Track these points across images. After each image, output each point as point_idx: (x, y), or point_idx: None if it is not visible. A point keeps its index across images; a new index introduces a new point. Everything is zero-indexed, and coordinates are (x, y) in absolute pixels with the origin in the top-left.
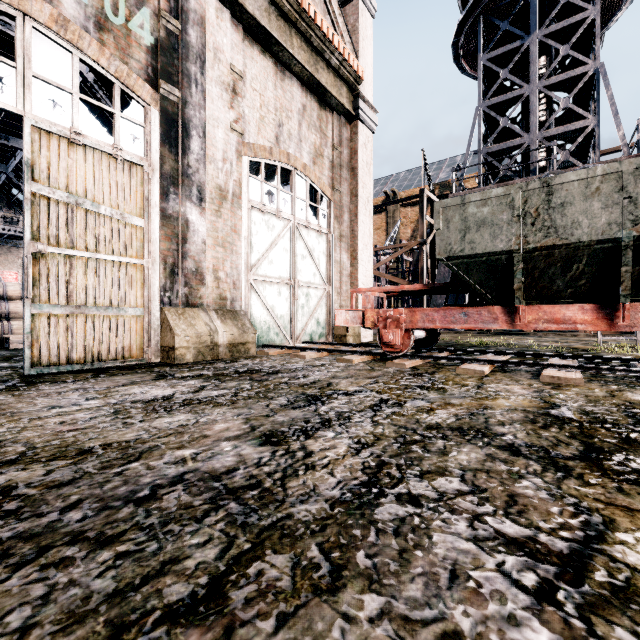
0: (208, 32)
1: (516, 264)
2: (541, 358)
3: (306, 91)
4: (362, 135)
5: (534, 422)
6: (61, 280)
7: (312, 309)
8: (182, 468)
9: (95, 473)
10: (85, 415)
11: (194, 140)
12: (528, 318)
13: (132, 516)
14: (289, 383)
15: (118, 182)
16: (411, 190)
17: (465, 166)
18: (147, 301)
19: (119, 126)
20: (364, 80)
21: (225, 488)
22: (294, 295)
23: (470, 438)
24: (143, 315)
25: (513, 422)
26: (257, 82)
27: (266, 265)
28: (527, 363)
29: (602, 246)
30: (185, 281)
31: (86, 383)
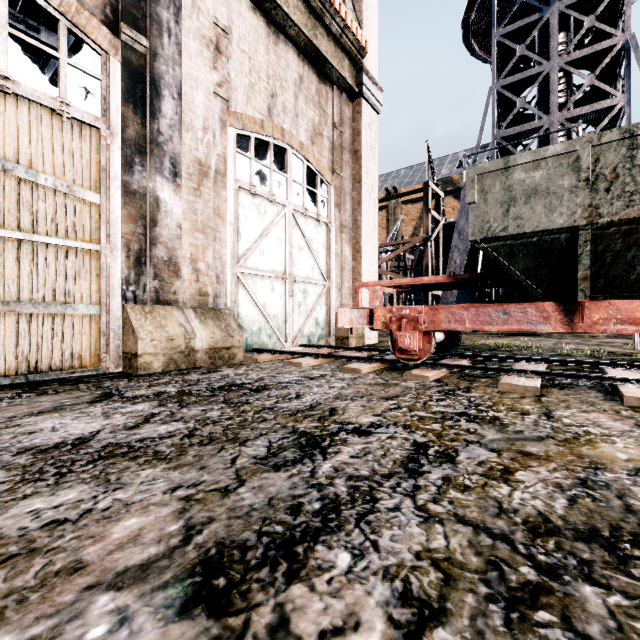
0: None
1: (582, 245)
2: (586, 366)
3: (303, 60)
4: (366, 114)
5: None
6: None
7: (310, 308)
8: None
9: None
10: None
11: (166, 101)
12: (593, 317)
13: None
14: (276, 409)
15: (64, 146)
16: (412, 186)
17: (478, 151)
18: (104, 296)
19: (65, 75)
20: (368, 54)
21: None
22: (289, 291)
23: None
24: (99, 314)
25: None
26: (246, 42)
27: (257, 256)
28: (590, 376)
29: None
30: (154, 272)
31: None
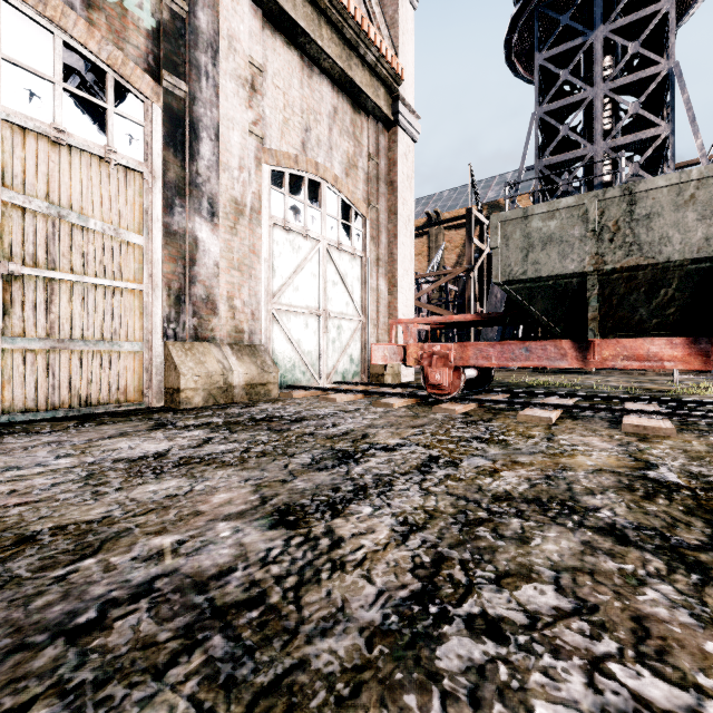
0: (221, 16)
1: (590, 289)
2: (613, 401)
3: (337, 91)
4: (402, 144)
5: (632, 490)
6: (40, 308)
7: (344, 344)
8: (155, 568)
9: (26, 578)
10: (46, 480)
11: (204, 143)
12: (604, 354)
13: (55, 665)
14: (315, 434)
15: (111, 191)
16: (456, 211)
17: (520, 180)
18: (147, 334)
19: (112, 124)
20: (404, 81)
21: (211, 606)
22: (323, 328)
23: (554, 515)
24: (142, 351)
25: (605, 490)
26: (280, 78)
27: (291, 292)
28: (602, 408)
29: (697, 266)
30: (193, 310)
31: (64, 434)
